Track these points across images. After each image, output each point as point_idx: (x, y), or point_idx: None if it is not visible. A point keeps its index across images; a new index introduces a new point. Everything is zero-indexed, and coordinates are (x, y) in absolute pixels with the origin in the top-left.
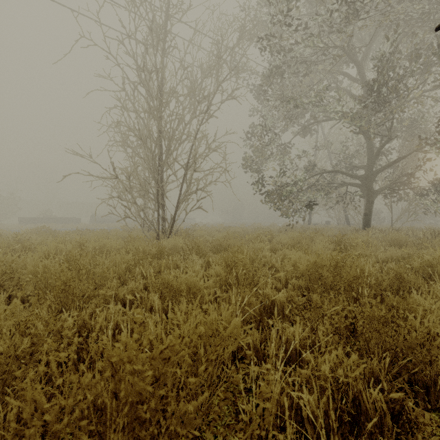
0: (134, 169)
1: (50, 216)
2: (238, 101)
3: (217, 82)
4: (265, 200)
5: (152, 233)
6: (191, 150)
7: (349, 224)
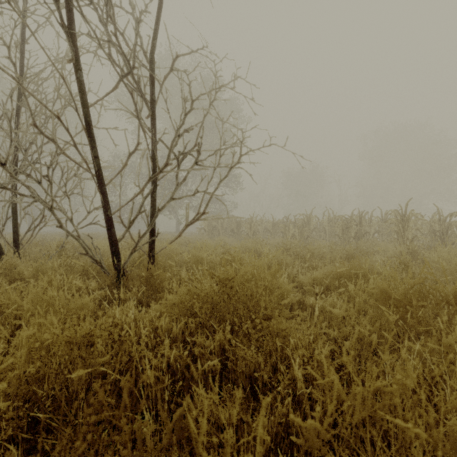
0: None
1: None
2: None
3: None
4: None
5: None
6: None
7: None
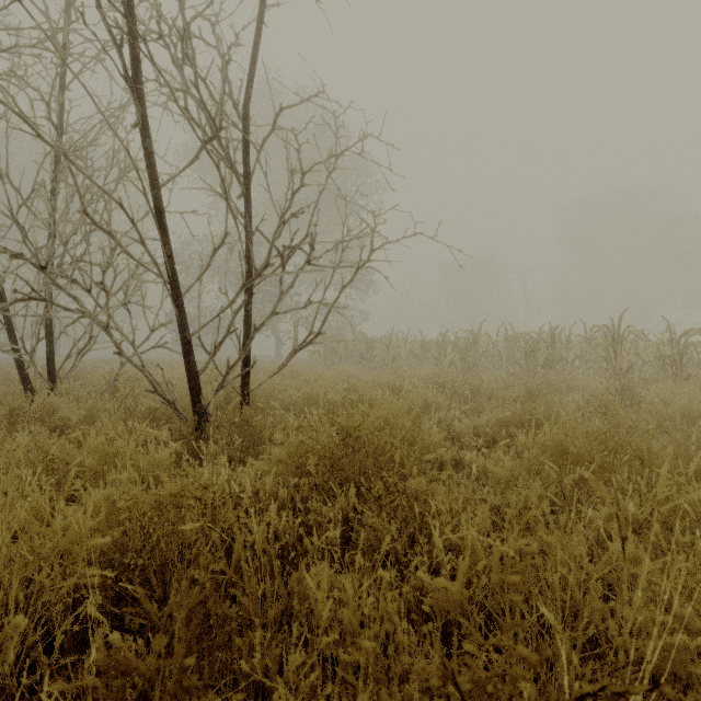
0: None
1: None
2: None
3: None
4: None
5: None
6: None
7: None
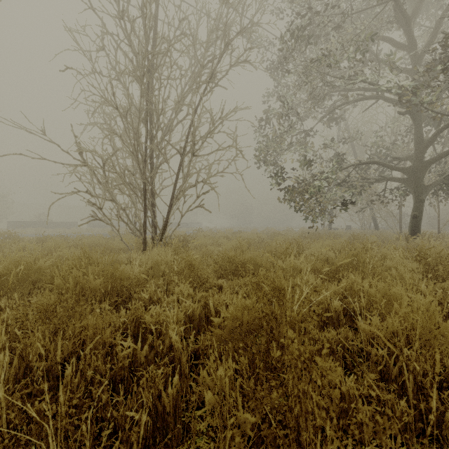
0: (105, 150)
1: (45, 220)
2: (252, 65)
3: (225, 38)
4: (284, 199)
5: (137, 241)
6: (189, 130)
7: (378, 229)
